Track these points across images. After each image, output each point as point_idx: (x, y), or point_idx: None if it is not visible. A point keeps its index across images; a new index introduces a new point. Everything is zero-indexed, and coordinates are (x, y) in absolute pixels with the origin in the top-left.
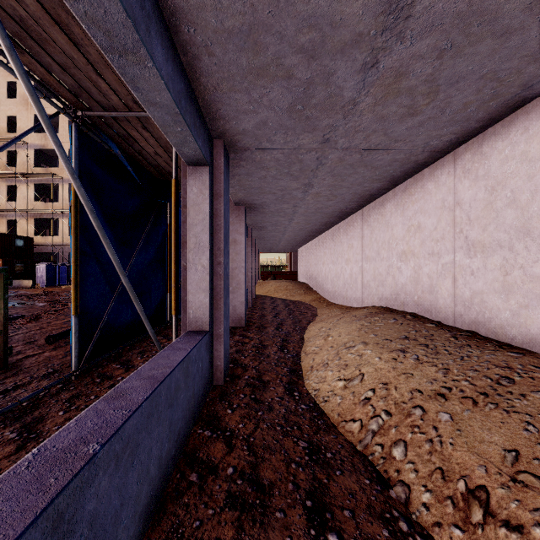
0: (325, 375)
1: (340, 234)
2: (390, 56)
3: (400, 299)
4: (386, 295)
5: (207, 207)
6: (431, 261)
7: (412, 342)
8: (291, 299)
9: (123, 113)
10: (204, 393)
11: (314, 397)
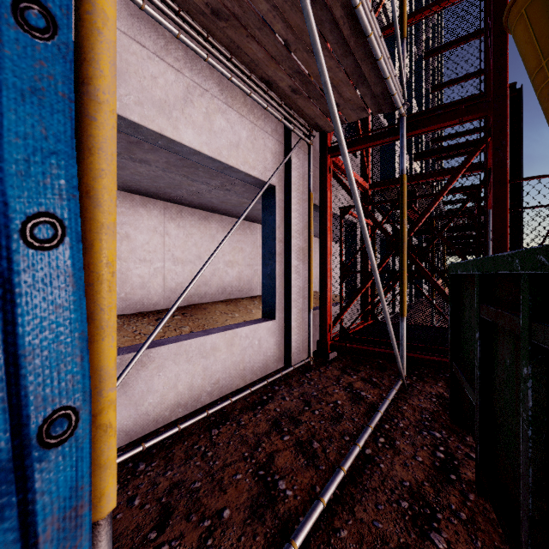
0: None
1: None
2: None
3: None
4: None
5: None
6: None
7: None
8: None
9: None
10: None
11: None
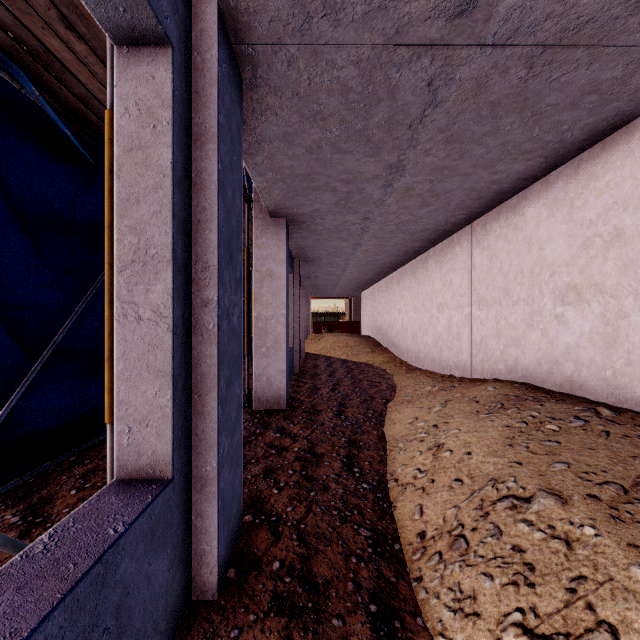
0: (471, 588)
1: (428, 268)
2: None
3: (562, 372)
4: (526, 363)
5: (166, 155)
6: None
7: None
8: (354, 359)
9: None
10: None
11: None
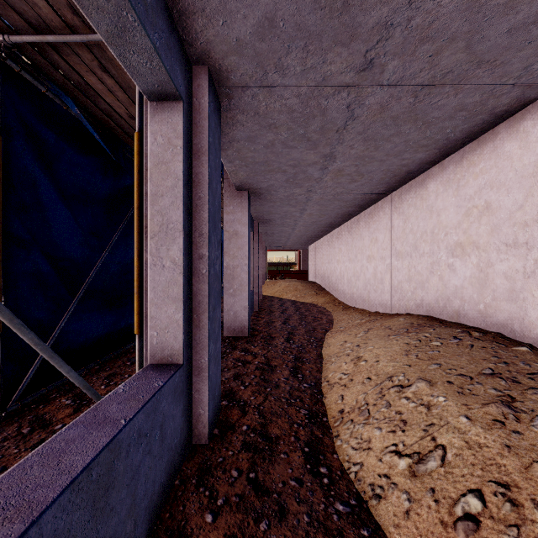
0: (368, 436)
1: (360, 227)
2: None
3: (452, 306)
4: (429, 301)
5: (179, 167)
6: (512, 256)
7: (512, 385)
8: (302, 300)
9: (63, 36)
10: (169, 475)
11: (354, 481)
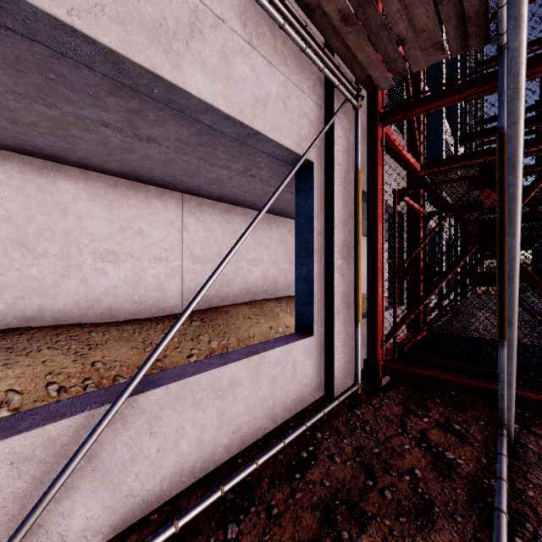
0: None
1: None
2: (112, 131)
3: None
4: None
5: None
6: None
7: None
8: None
9: None
10: None
11: None
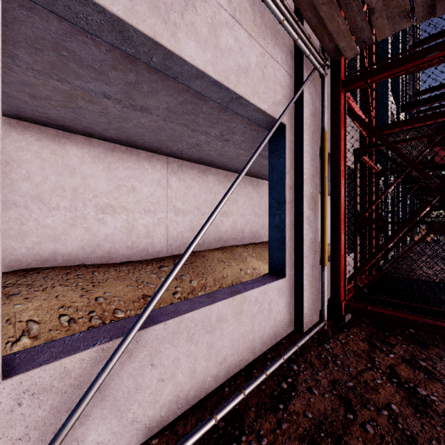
0: None
1: None
2: (112, 103)
3: None
4: None
5: None
6: None
7: None
8: None
9: None
10: None
11: None
